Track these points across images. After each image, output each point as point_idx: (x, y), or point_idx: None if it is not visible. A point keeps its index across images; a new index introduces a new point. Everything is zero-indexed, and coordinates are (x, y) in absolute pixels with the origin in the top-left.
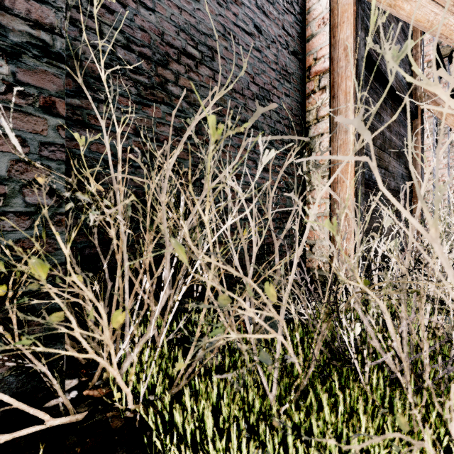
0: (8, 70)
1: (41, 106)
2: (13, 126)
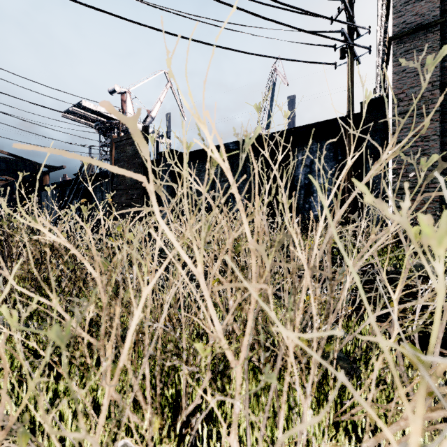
0: (429, 197)
1: (435, 201)
2: (430, 206)
